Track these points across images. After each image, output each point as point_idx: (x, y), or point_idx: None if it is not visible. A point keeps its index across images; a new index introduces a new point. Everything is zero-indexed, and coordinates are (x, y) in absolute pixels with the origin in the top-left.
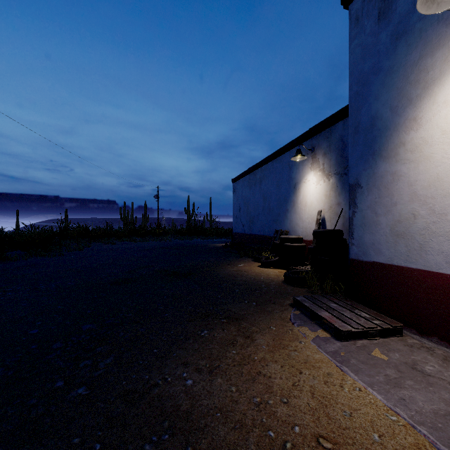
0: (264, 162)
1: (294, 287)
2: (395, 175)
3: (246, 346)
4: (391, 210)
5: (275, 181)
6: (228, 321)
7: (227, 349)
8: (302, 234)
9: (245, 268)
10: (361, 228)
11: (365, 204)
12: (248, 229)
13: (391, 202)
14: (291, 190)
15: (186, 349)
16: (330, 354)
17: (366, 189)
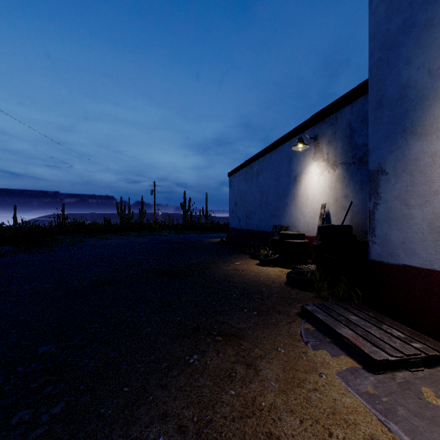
0: (262, 154)
1: (299, 291)
2: (436, 156)
3: (248, 381)
4: (430, 201)
5: (274, 174)
6: (224, 340)
7: (223, 386)
8: (303, 229)
9: (243, 267)
10: (386, 223)
11: (392, 194)
12: (244, 224)
13: (431, 190)
14: (291, 182)
15: (168, 386)
16: (365, 397)
17: (393, 175)
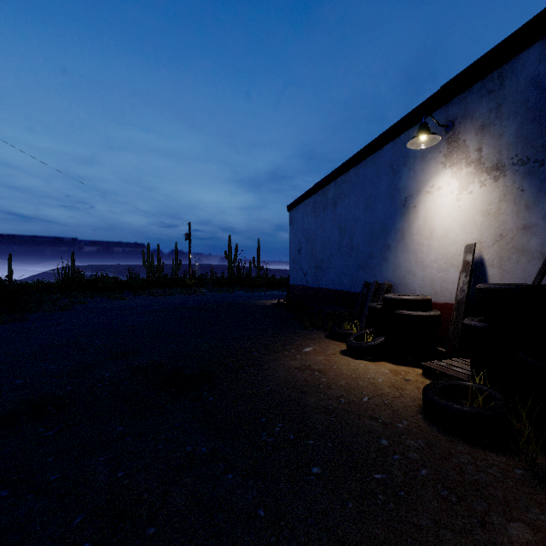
0: (342, 170)
1: (473, 451)
2: None
3: None
4: None
5: (363, 199)
6: None
7: None
8: (423, 291)
9: (319, 362)
10: None
11: None
12: (313, 280)
13: None
14: (396, 210)
15: None
16: None
17: None
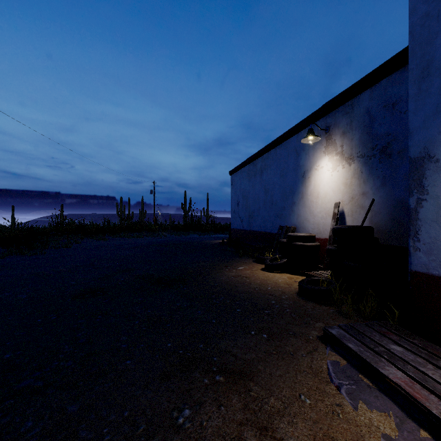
0: (266, 150)
1: (315, 305)
2: None
3: None
4: None
5: (279, 171)
6: (226, 381)
7: None
8: (313, 231)
9: (247, 273)
10: (436, 224)
11: None
12: (247, 225)
13: None
14: (299, 179)
15: None
16: None
17: None
